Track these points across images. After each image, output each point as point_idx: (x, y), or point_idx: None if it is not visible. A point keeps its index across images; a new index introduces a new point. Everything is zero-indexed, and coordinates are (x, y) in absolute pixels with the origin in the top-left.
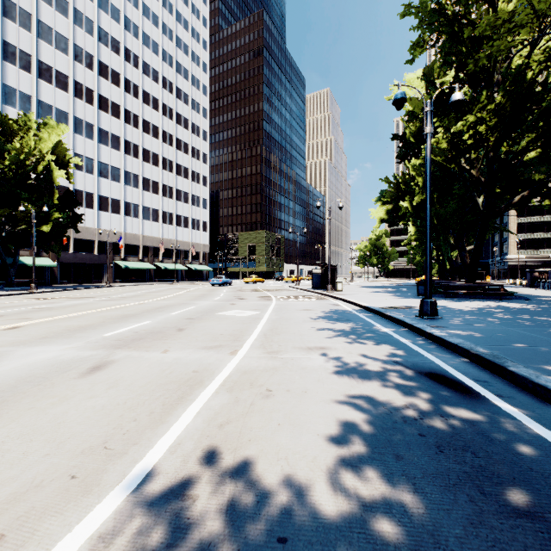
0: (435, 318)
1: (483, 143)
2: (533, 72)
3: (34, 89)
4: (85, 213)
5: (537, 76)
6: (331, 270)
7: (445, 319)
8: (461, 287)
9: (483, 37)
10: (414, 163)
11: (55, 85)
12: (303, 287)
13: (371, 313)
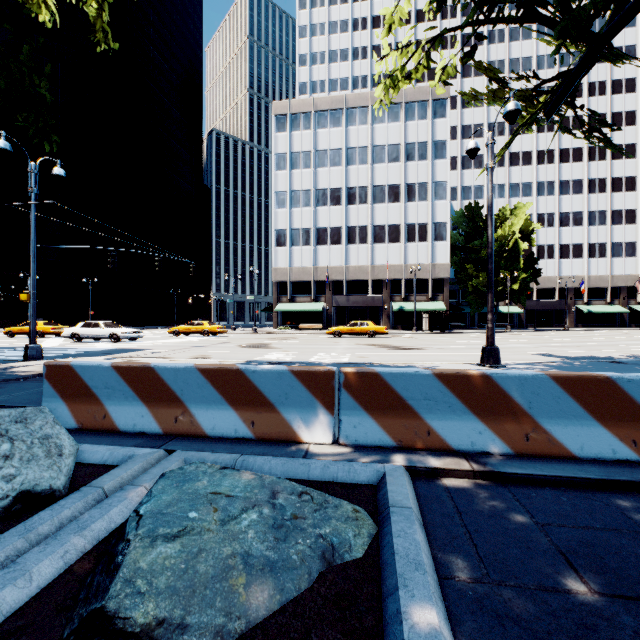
0: None
1: None
2: None
3: (506, 177)
4: (546, 264)
5: None
6: None
7: None
8: None
9: None
10: None
11: (521, 165)
12: None
13: None
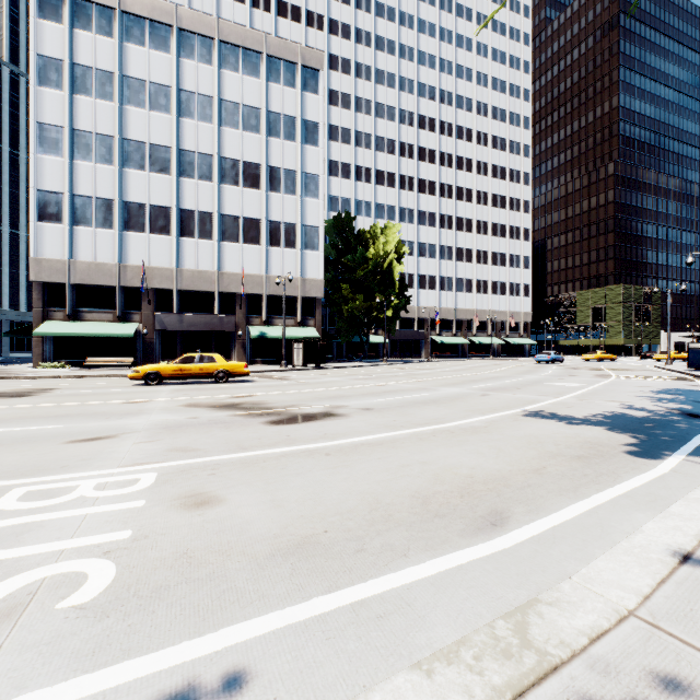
0: None
1: None
2: None
3: (373, 195)
4: (407, 293)
5: None
6: None
7: None
8: None
9: None
10: None
11: (386, 186)
12: (674, 368)
13: None
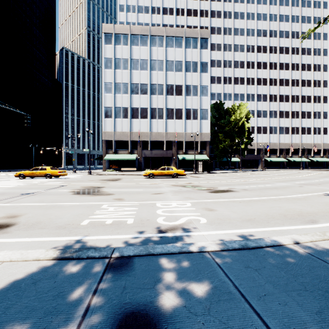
0: None
1: None
2: None
3: (232, 90)
4: (251, 136)
5: None
6: None
7: None
8: None
9: None
10: None
11: (239, 84)
12: None
13: None
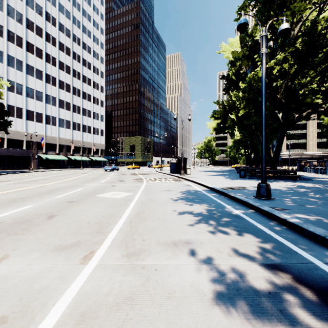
0: (270, 199)
1: (286, 75)
2: (322, 25)
3: None
4: (16, 121)
5: (324, 28)
6: (183, 161)
7: (278, 200)
8: (269, 172)
9: (284, 6)
10: (235, 92)
11: None
12: (165, 172)
13: (216, 193)
